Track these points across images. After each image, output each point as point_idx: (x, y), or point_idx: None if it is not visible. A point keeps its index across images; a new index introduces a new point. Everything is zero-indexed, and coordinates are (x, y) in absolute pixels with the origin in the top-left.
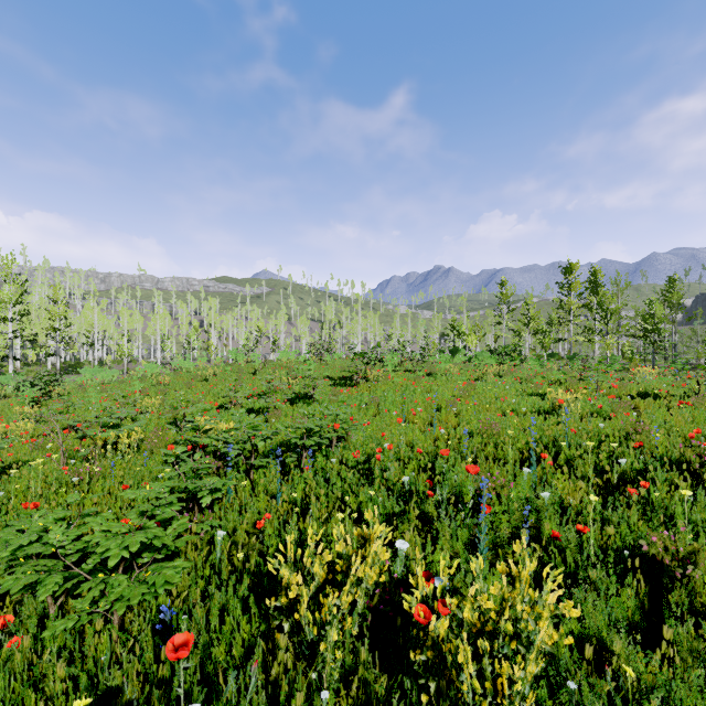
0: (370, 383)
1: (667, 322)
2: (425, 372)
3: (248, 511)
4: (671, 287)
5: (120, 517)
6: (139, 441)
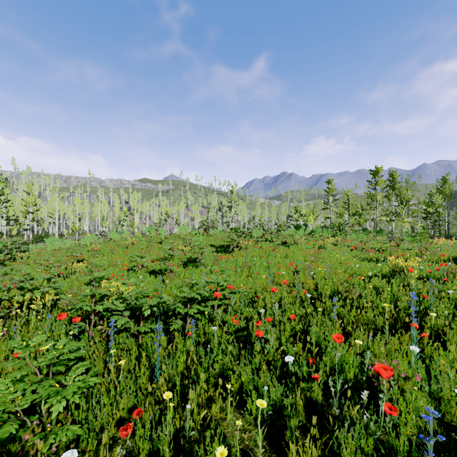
0: (242, 250)
1: (443, 207)
2: (280, 242)
3: (123, 395)
4: (444, 184)
5: None
6: (52, 302)
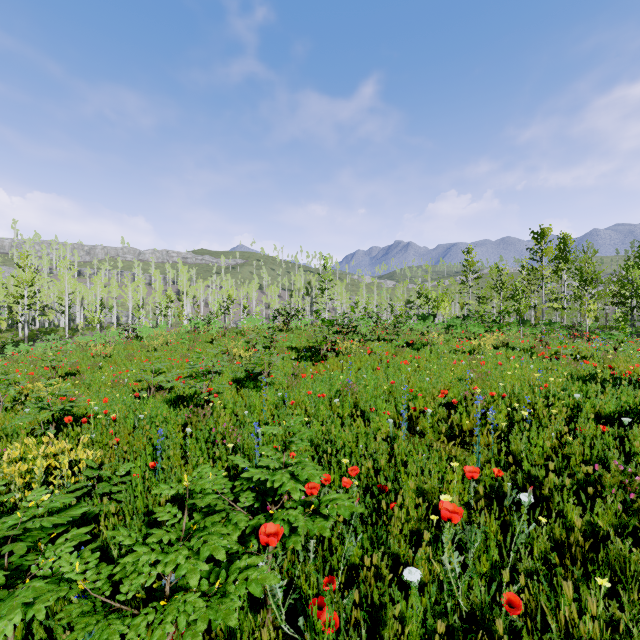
0: (341, 356)
1: None
2: (402, 341)
3: None
4: None
5: None
6: None
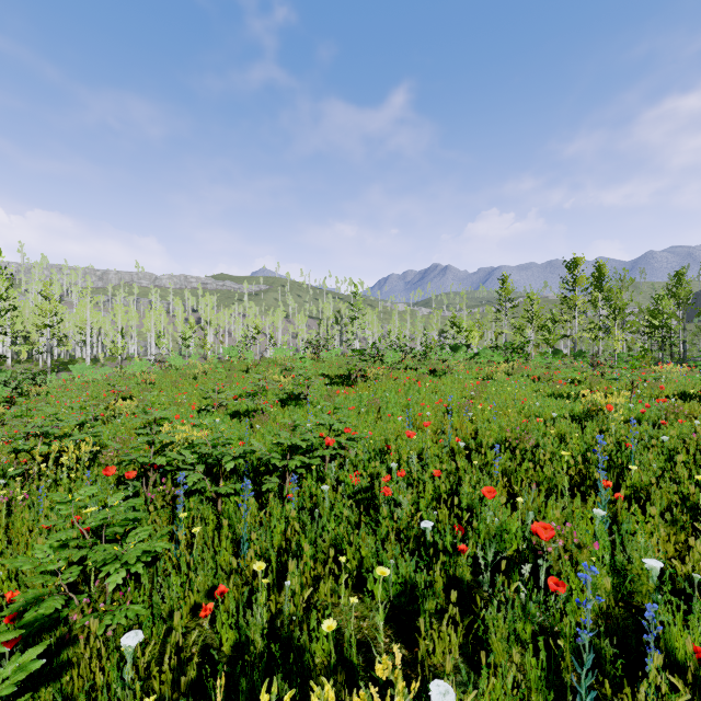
0: (369, 382)
1: (676, 318)
2: (427, 370)
3: (199, 574)
4: (678, 282)
5: (21, 578)
6: (90, 455)
